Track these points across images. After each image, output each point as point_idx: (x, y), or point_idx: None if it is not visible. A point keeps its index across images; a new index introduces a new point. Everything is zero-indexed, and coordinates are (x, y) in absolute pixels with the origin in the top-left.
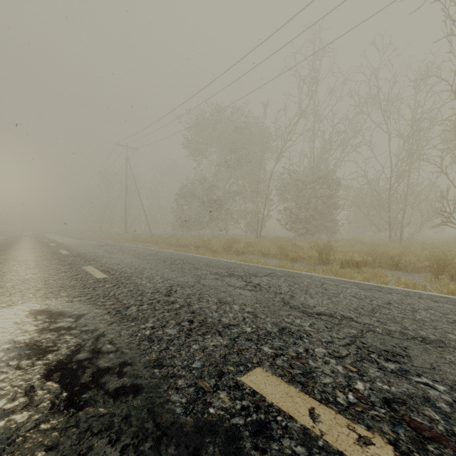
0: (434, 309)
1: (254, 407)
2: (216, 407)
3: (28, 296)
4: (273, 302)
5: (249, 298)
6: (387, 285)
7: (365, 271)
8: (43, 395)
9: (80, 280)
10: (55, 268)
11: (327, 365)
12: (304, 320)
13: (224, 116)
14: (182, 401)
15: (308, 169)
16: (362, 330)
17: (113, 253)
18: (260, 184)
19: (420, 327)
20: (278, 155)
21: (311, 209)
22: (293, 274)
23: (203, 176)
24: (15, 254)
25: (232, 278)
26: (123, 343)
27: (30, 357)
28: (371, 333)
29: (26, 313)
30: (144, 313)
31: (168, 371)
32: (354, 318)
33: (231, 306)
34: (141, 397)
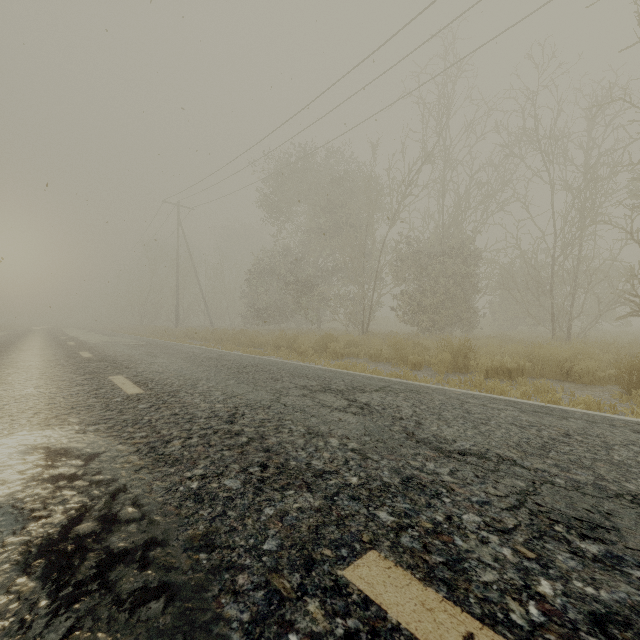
0: (638, 445)
1: (368, 633)
2: (302, 633)
3: (19, 422)
4: (390, 433)
5: (354, 426)
6: (558, 405)
7: (523, 384)
8: (6, 605)
9: (103, 397)
10: (68, 379)
11: (485, 547)
12: (440, 463)
13: (315, 161)
14: (243, 618)
15: (436, 237)
16: (533, 482)
17: (156, 356)
18: (367, 258)
19: (623, 476)
20: (393, 216)
21: (440, 294)
22: (418, 388)
23: (286, 246)
24: (15, 357)
25: (328, 395)
26: (154, 505)
27: (1, 529)
28: (549, 487)
29: (10, 452)
30: (192, 451)
31: (222, 557)
32: (518, 460)
33: (327, 439)
34: (173, 611)
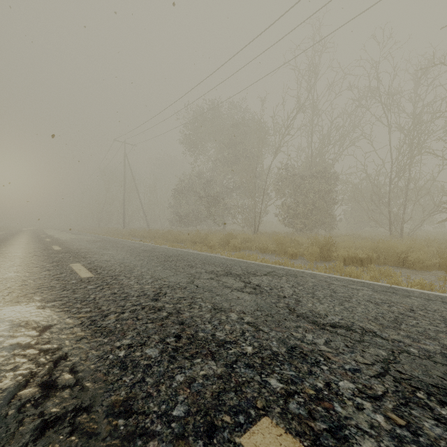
0: None
1: None
2: None
3: None
4: (276, 309)
5: (249, 303)
6: (400, 285)
7: (372, 269)
8: None
9: (62, 280)
10: (40, 266)
11: (361, 414)
12: (317, 334)
13: (221, 111)
14: None
15: (306, 164)
16: (393, 351)
17: (106, 249)
18: (257, 180)
19: None
20: (276, 150)
21: (309, 204)
22: (295, 273)
23: (200, 171)
24: (6, 249)
25: (229, 278)
26: (87, 371)
27: None
28: (406, 356)
29: None
30: (123, 324)
31: (137, 423)
32: (377, 331)
33: (228, 314)
34: None
